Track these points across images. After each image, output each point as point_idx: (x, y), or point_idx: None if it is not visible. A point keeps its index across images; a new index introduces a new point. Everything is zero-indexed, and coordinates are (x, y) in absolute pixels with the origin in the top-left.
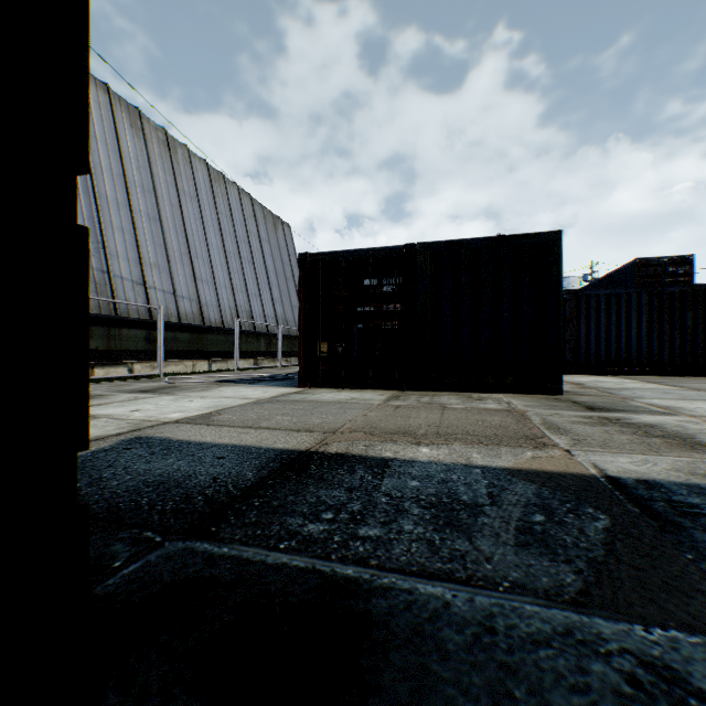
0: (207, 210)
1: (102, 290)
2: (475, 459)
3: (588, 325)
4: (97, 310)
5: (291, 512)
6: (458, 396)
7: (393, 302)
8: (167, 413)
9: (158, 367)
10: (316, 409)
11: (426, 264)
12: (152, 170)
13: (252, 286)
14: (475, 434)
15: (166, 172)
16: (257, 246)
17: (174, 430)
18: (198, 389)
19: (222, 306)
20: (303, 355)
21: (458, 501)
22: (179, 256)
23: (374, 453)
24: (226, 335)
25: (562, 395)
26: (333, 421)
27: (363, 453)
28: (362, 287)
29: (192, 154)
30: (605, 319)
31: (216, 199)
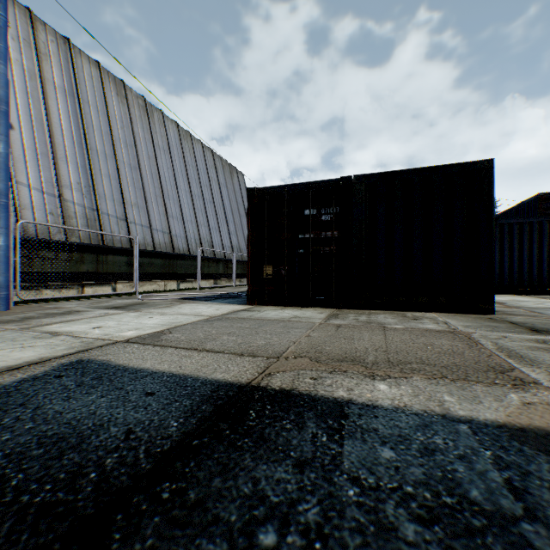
0: (177, 161)
1: (92, 224)
2: (451, 405)
3: (502, 251)
4: (88, 240)
5: (211, 522)
6: (393, 315)
7: (330, 230)
8: (123, 330)
9: (134, 287)
10: (260, 328)
11: (361, 194)
12: (133, 129)
13: (212, 221)
14: (431, 362)
15: (144, 131)
16: (217, 190)
17: (119, 352)
18: (161, 306)
19: (188, 237)
20: (251, 277)
21: (468, 503)
22: (154, 197)
23: (324, 391)
24: (192, 261)
25: (493, 315)
26: (277, 343)
27: (311, 391)
28: (303, 216)
29: (165, 117)
30: (517, 245)
31: (184, 152)
